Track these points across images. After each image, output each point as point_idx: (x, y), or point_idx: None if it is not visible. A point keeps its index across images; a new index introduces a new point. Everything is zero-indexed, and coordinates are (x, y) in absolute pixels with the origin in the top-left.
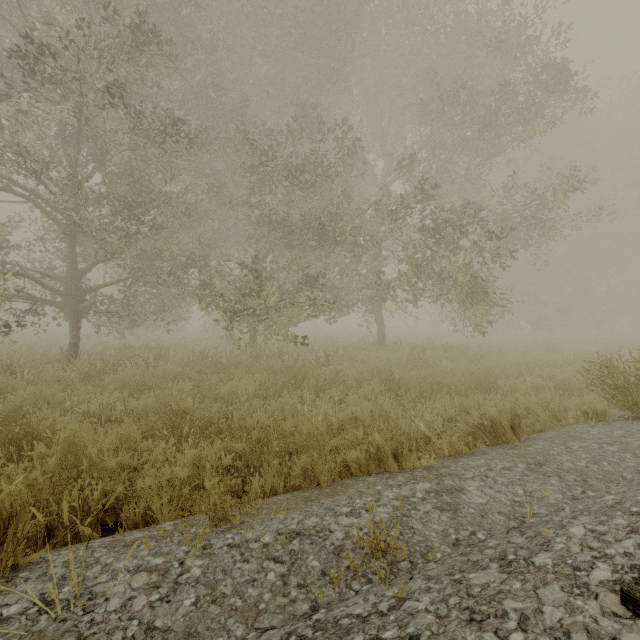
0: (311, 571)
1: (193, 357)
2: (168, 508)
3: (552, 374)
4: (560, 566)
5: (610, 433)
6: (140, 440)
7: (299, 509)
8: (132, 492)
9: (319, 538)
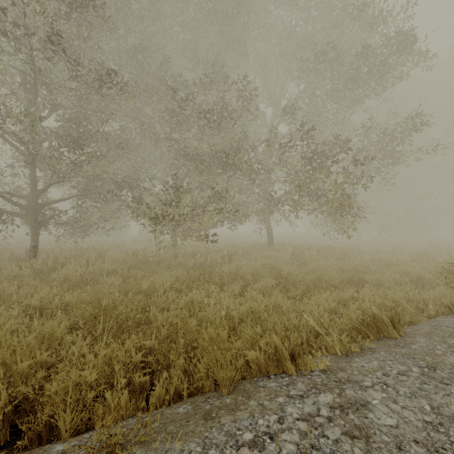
0: None
1: (126, 256)
2: (71, 416)
3: (406, 270)
4: None
5: None
6: (62, 336)
7: (198, 435)
8: (41, 395)
9: None
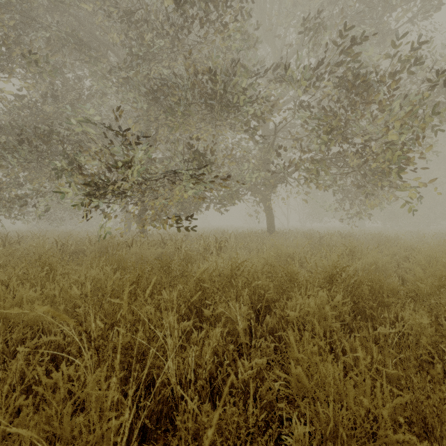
0: None
1: (44, 244)
2: None
3: None
4: None
5: None
6: None
7: None
8: None
9: None
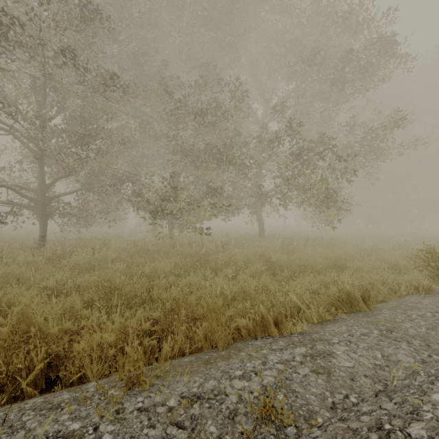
0: (209, 437)
1: (127, 245)
2: (97, 367)
3: (385, 258)
4: (434, 438)
5: (438, 304)
6: (81, 309)
7: (200, 372)
8: (70, 353)
9: (216, 402)
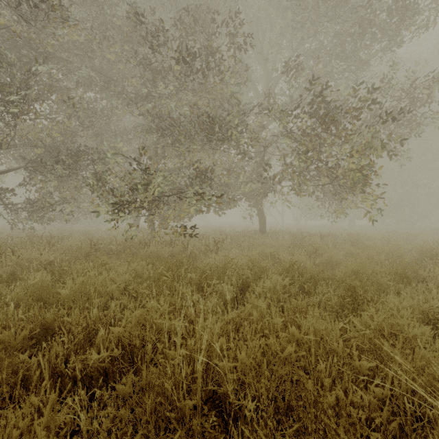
0: None
1: (81, 244)
2: None
3: None
4: None
5: None
6: None
7: None
8: None
9: None
